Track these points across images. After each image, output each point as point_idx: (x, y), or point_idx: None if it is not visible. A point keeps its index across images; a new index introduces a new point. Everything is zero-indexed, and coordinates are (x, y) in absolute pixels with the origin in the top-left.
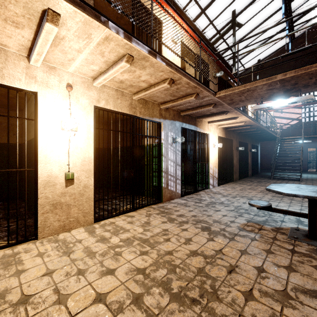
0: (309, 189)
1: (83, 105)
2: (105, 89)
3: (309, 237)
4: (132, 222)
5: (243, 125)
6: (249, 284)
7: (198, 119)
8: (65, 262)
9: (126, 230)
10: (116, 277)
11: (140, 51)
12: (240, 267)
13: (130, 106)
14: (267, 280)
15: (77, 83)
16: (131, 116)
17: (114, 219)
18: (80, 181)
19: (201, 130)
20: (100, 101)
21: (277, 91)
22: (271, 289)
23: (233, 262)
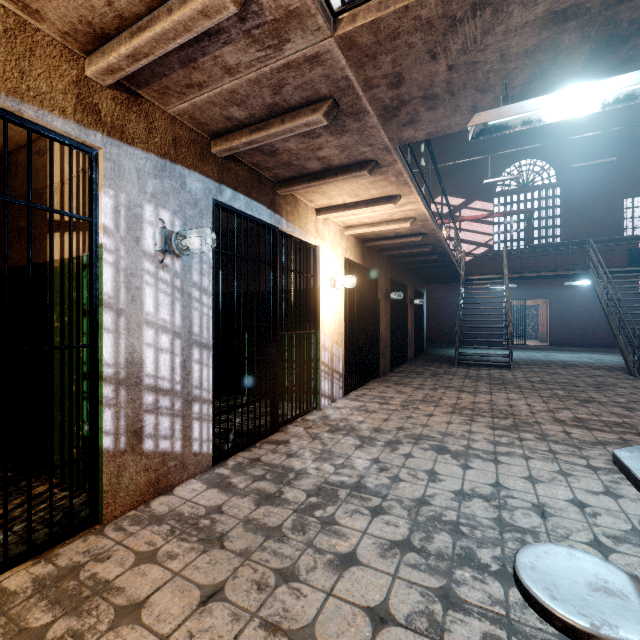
0: None
1: None
2: None
3: None
4: None
5: (407, 232)
6: None
7: (283, 188)
8: None
9: None
10: None
11: None
12: None
13: None
14: None
15: None
16: None
17: None
18: None
19: (296, 229)
20: None
21: (572, 43)
22: None
23: None
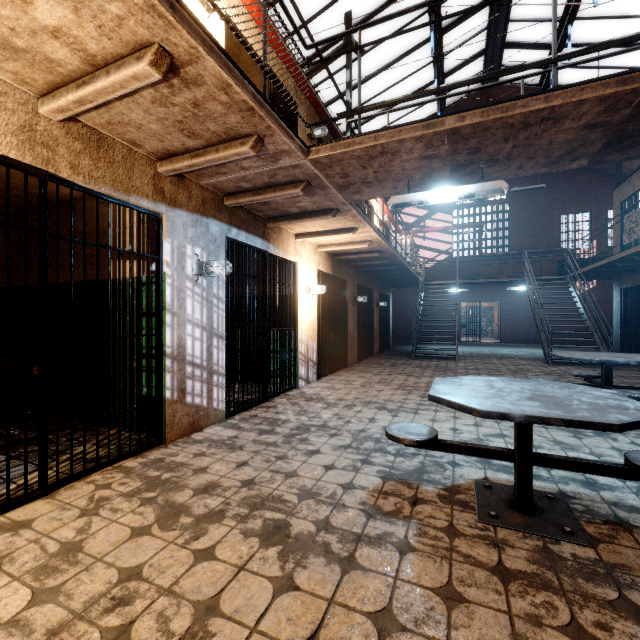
0: (517, 390)
1: None
2: None
3: (518, 509)
4: (4, 557)
5: (367, 249)
6: None
7: (271, 223)
8: None
9: None
10: None
11: None
12: None
13: (25, 136)
14: None
15: None
16: (30, 172)
17: None
18: None
19: (280, 251)
20: None
21: (439, 166)
22: None
23: None
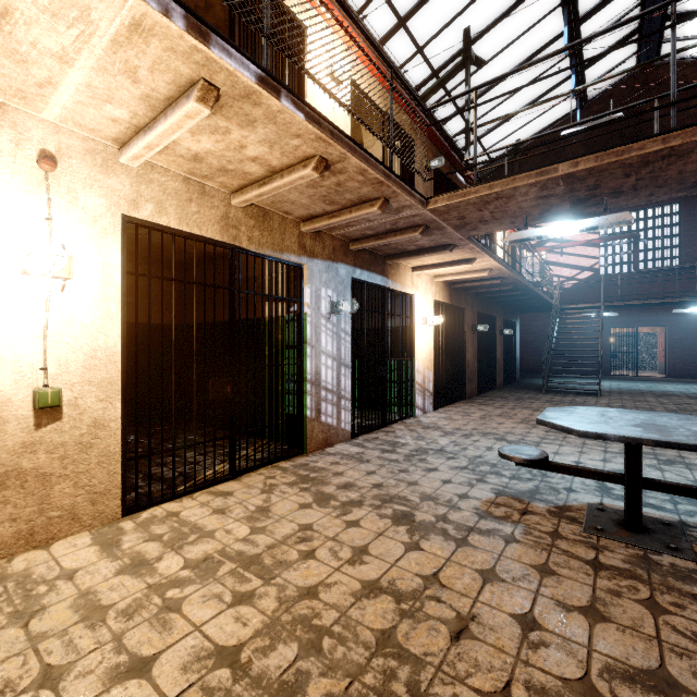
0: (627, 419)
1: (90, 212)
2: (155, 175)
3: (627, 528)
4: (225, 509)
5: (487, 276)
6: (504, 669)
7: (390, 260)
8: (8, 648)
9: (206, 534)
10: (154, 684)
11: (236, 74)
12: (481, 619)
13: (224, 222)
14: (545, 651)
15: (70, 152)
16: (225, 247)
17: (179, 504)
18: (81, 411)
19: (398, 285)
20: (141, 205)
21: (557, 202)
22: (554, 678)
23: (464, 607)
